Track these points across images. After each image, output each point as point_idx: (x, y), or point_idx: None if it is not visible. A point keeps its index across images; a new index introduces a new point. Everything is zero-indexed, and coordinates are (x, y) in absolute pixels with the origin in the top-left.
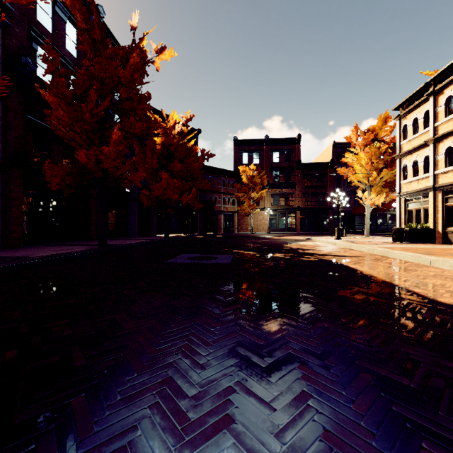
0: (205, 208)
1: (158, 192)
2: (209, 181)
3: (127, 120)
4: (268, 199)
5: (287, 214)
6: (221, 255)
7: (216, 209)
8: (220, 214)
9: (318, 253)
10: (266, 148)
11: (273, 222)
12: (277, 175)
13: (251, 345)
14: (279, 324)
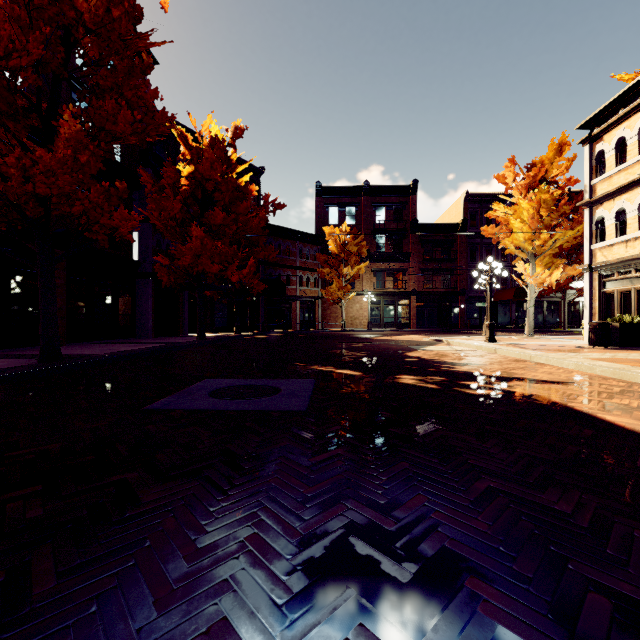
0: (270, 291)
1: (185, 261)
2: (277, 249)
3: (99, 104)
4: (368, 278)
5: (396, 301)
6: (289, 380)
7: (288, 294)
8: (295, 301)
9: (483, 372)
10: (365, 201)
11: (376, 313)
12: (382, 241)
13: None
14: None
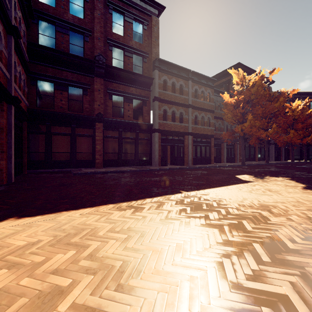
0: None
1: (288, 140)
2: None
3: (277, 119)
4: None
5: None
6: None
7: None
8: None
9: None
10: None
11: None
12: None
13: None
14: None
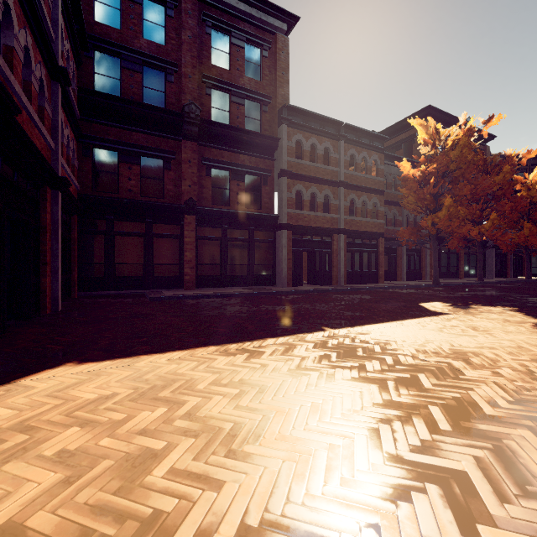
0: None
1: (519, 240)
2: None
3: (498, 204)
4: None
5: None
6: None
7: None
8: None
9: None
10: None
11: None
12: None
13: None
14: None
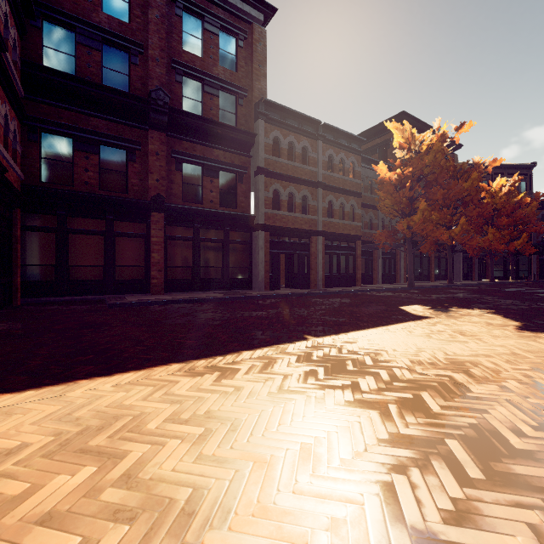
0: (541, 252)
1: (484, 245)
2: None
3: (467, 209)
4: None
5: None
6: (542, 290)
7: None
8: None
9: None
10: None
11: None
12: None
13: (530, 297)
14: (543, 297)
